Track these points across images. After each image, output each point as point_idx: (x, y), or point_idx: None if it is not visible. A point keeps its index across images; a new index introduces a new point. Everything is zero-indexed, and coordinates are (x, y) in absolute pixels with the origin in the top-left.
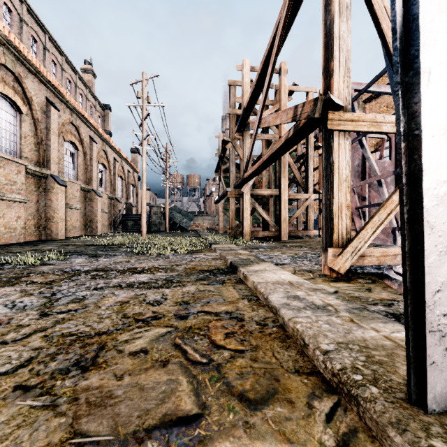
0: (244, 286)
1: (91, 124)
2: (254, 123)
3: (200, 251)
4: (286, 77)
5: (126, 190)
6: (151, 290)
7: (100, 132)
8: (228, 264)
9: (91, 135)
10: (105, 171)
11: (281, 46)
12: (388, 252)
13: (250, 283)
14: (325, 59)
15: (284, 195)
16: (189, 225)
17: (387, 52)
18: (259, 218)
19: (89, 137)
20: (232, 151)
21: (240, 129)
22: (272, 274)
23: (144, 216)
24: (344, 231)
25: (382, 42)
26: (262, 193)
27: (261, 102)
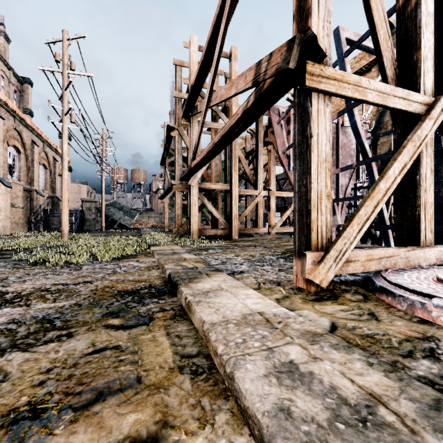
0: (185, 325)
1: None
2: (203, 103)
3: (133, 255)
4: (236, 63)
5: (51, 181)
6: None
7: (9, 105)
8: (166, 276)
9: None
10: (19, 156)
11: (235, 2)
12: (374, 255)
13: (196, 322)
14: None
15: (235, 190)
16: (131, 223)
17: (366, 7)
18: (208, 215)
19: None
20: (178, 139)
21: (187, 114)
22: (232, 299)
23: (66, 212)
24: (324, 229)
25: None
26: (212, 187)
27: (211, 72)
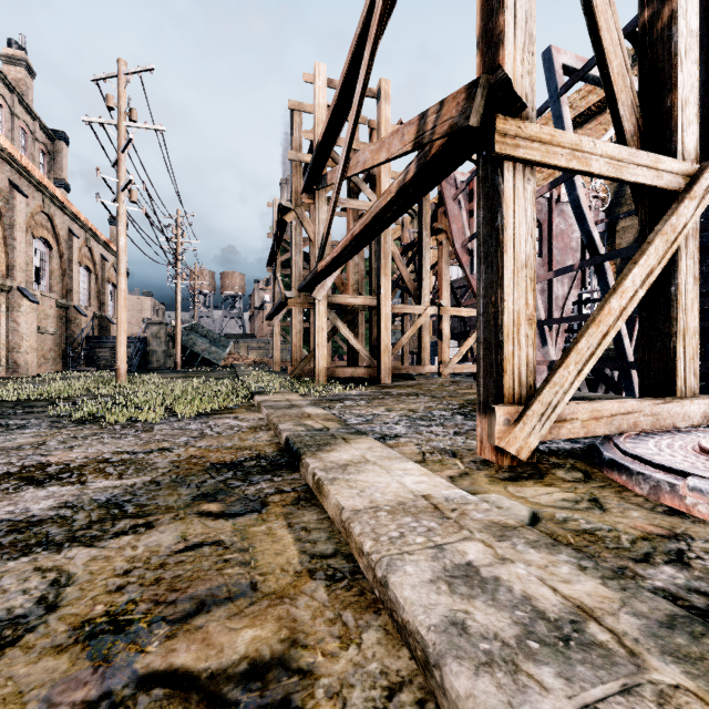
0: (315, 513)
1: (12, 157)
2: (336, 172)
3: (228, 409)
4: (388, 105)
5: (97, 292)
6: (30, 558)
7: (35, 176)
8: (281, 442)
9: (13, 179)
10: (50, 254)
11: (387, 16)
12: (601, 411)
13: (331, 508)
14: (485, 14)
15: (386, 306)
16: (221, 357)
17: (591, 26)
18: (342, 345)
19: (7, 183)
20: (296, 226)
21: (310, 186)
22: (384, 476)
23: (123, 341)
24: (524, 370)
25: (583, 5)
26: (349, 301)
27: (349, 125)
